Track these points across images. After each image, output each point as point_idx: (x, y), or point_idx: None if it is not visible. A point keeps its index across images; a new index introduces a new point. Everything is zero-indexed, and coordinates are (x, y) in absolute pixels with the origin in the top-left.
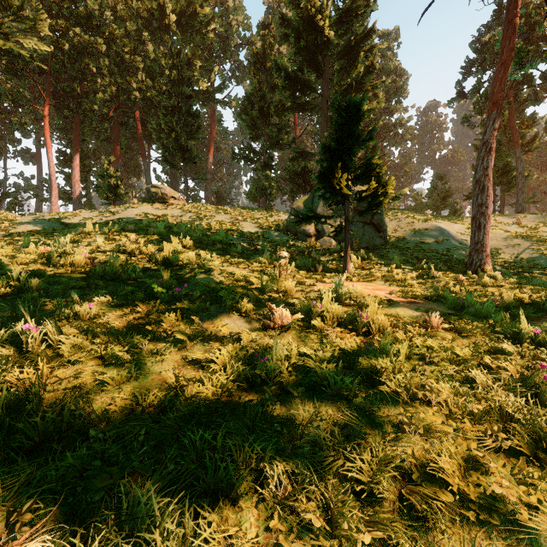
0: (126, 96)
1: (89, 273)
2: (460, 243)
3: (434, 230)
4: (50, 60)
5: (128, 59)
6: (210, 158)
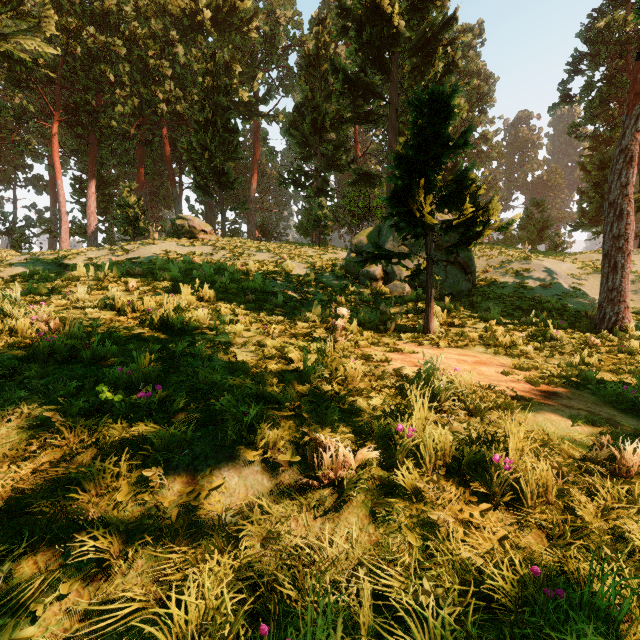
0: (150, 109)
1: (36, 346)
2: (572, 287)
3: (537, 270)
4: (61, 67)
5: (153, 64)
6: (253, 184)
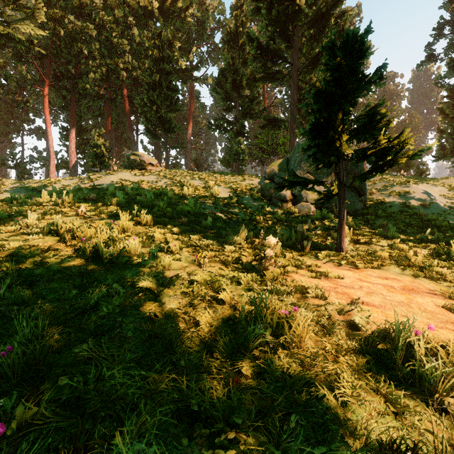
0: (114, 75)
1: None
2: (447, 206)
3: (416, 192)
4: (50, 46)
5: (116, 42)
6: (189, 130)
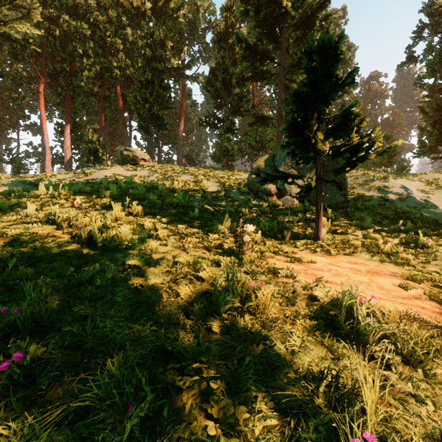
0: (108, 73)
1: None
2: (423, 199)
3: (395, 187)
4: (45, 45)
5: (110, 41)
6: (181, 126)
